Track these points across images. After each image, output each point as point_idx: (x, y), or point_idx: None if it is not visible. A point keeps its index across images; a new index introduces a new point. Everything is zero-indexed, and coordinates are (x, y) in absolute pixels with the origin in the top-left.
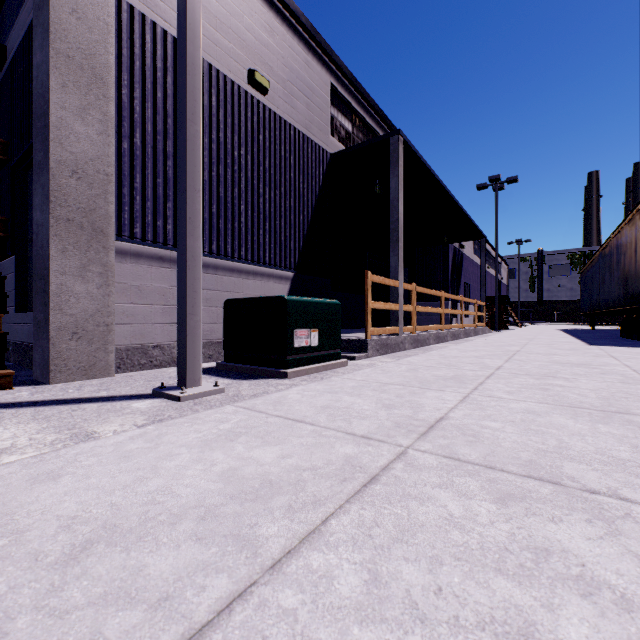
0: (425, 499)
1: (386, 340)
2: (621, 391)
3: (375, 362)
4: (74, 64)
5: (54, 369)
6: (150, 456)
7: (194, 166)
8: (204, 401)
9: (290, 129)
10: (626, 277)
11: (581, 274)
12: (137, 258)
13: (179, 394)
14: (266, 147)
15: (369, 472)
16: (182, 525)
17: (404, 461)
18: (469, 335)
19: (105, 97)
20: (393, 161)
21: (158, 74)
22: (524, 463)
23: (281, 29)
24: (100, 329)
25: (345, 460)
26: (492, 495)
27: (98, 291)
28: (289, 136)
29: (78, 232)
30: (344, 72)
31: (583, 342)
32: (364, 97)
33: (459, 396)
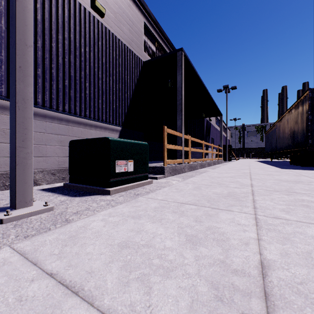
0: None
1: (175, 167)
2: None
3: (169, 180)
4: None
5: None
6: None
7: (24, 25)
8: (26, 222)
9: (119, 42)
10: (293, 134)
11: (265, 134)
12: (2, 110)
13: (2, 217)
14: (103, 50)
15: None
16: None
17: None
18: (215, 164)
19: None
20: (179, 65)
21: None
22: None
23: None
24: None
25: None
26: None
27: None
28: (118, 46)
29: None
30: (151, 17)
31: (276, 167)
32: (162, 33)
33: (250, 218)
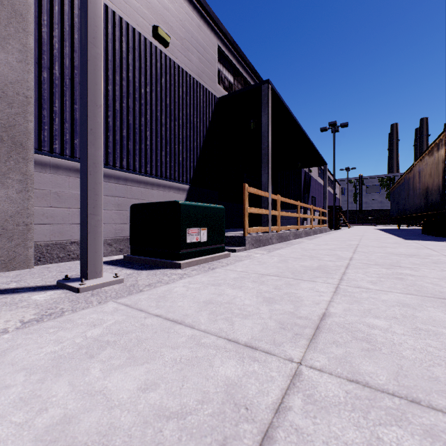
0: None
1: (259, 237)
2: None
3: (251, 254)
4: None
5: None
6: None
7: (95, 84)
8: (102, 292)
9: (186, 76)
10: (426, 192)
11: (391, 191)
12: (56, 169)
13: (78, 286)
14: (167, 88)
15: (258, 420)
16: None
17: (301, 391)
18: (316, 233)
19: (24, 31)
20: (264, 103)
21: (75, 19)
22: None
23: None
24: (20, 228)
25: (226, 392)
26: None
27: (18, 195)
28: (185, 81)
29: None
30: (227, 37)
31: (399, 238)
32: (242, 58)
33: (331, 287)
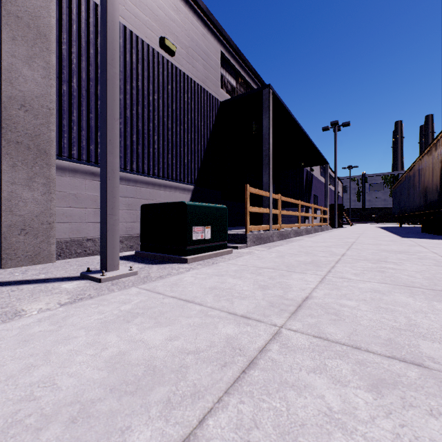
0: (302, 388)
1: (260, 234)
2: (439, 272)
3: (252, 250)
4: (22, 23)
5: (6, 257)
6: (48, 340)
7: (113, 100)
8: (120, 282)
9: (191, 82)
10: (425, 190)
11: (392, 189)
12: (74, 173)
13: (100, 277)
14: (173, 94)
15: (248, 355)
16: (47, 431)
17: (279, 342)
18: (317, 231)
19: (48, 50)
20: (265, 107)
21: (91, 36)
22: (385, 342)
23: (184, 9)
24: (44, 226)
25: (226, 341)
26: (365, 381)
27: (42, 197)
28: (190, 87)
29: (26, 152)
30: (230, 43)
31: (397, 236)
32: (244, 62)
33: (318, 278)
